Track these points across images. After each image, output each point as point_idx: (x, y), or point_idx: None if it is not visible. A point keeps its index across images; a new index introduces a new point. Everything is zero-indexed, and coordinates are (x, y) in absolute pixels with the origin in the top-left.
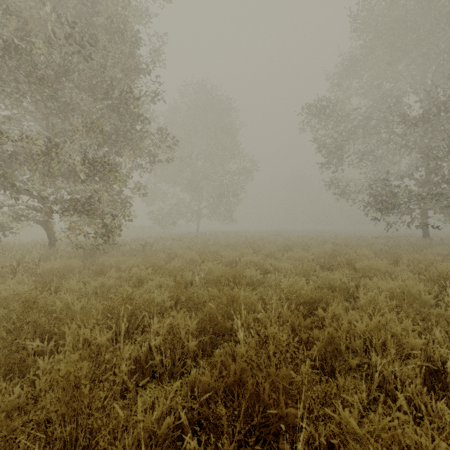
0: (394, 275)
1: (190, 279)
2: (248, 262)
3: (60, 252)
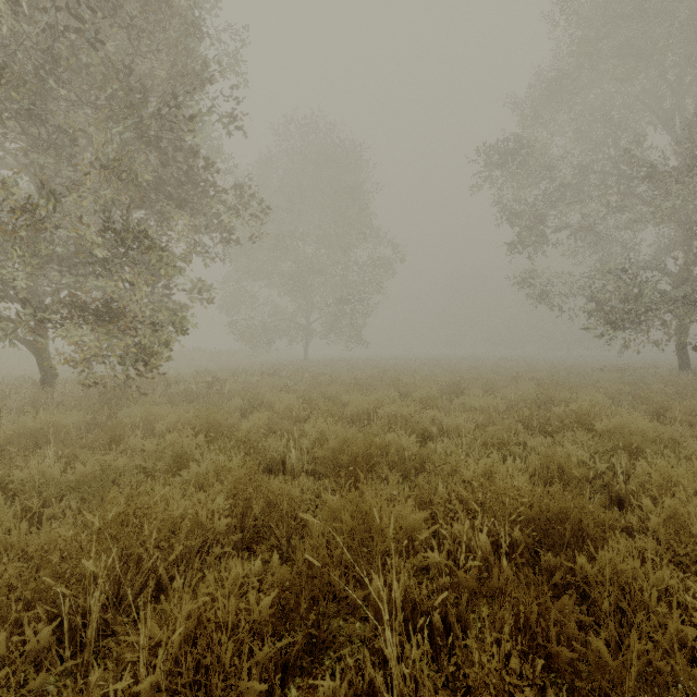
0: (673, 445)
1: (281, 453)
2: (391, 417)
3: (58, 397)
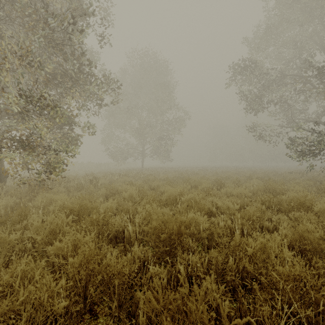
0: None
1: (123, 226)
2: (188, 201)
3: (5, 188)
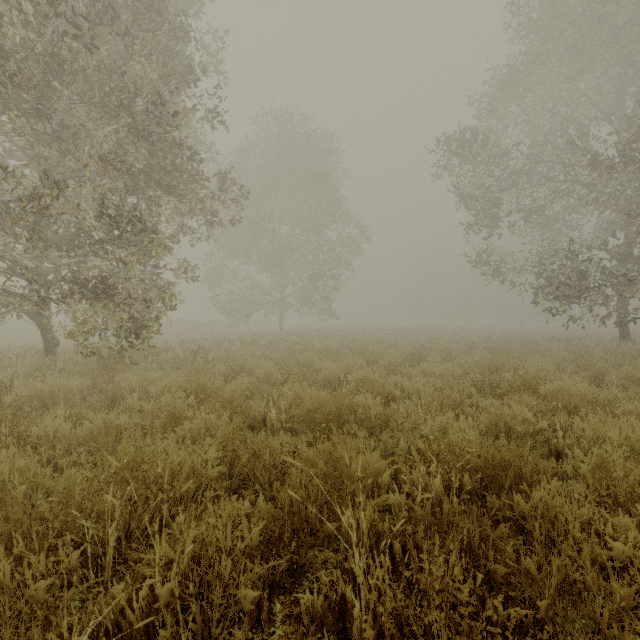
0: (608, 405)
1: (262, 413)
2: (359, 381)
3: (60, 364)
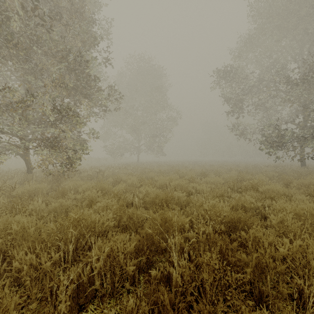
0: (290, 196)
1: (131, 199)
2: (176, 186)
3: (35, 178)
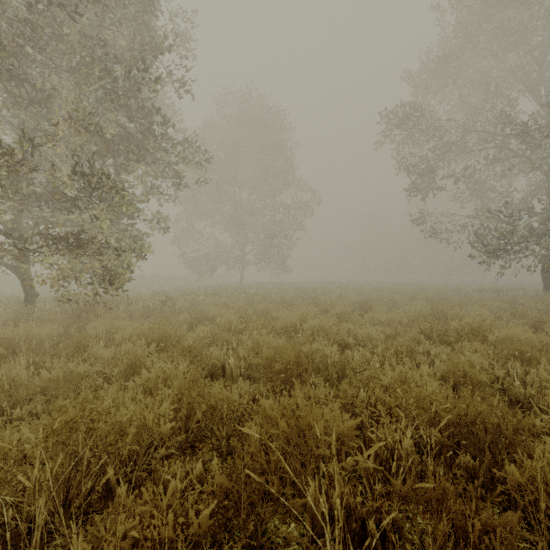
0: None
1: (222, 360)
2: (314, 329)
3: (38, 313)
